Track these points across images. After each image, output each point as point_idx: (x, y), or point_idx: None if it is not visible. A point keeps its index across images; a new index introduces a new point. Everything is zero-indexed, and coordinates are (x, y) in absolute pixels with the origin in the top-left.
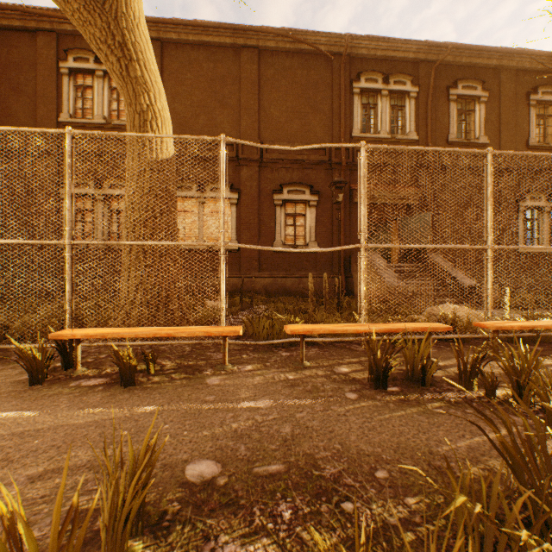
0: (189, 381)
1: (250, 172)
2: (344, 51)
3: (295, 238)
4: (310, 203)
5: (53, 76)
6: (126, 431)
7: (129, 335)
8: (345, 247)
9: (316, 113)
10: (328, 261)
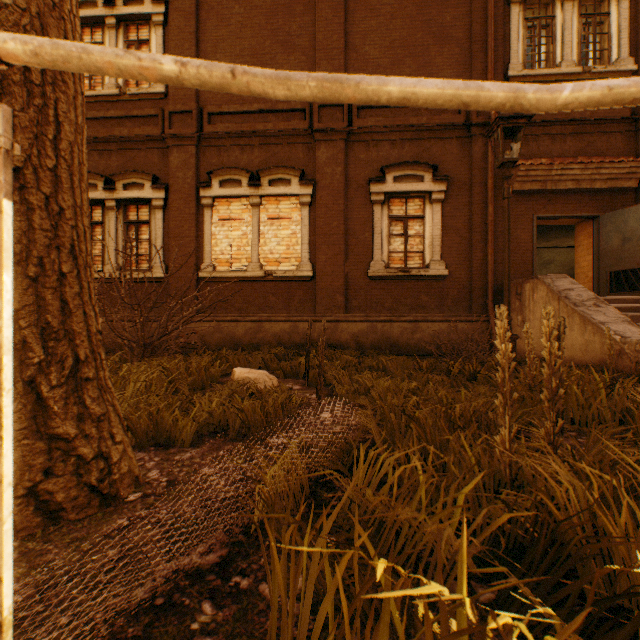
0: None
1: (331, 152)
2: None
3: (406, 256)
4: (433, 195)
5: None
6: None
7: None
8: None
9: (442, 44)
10: (463, 294)
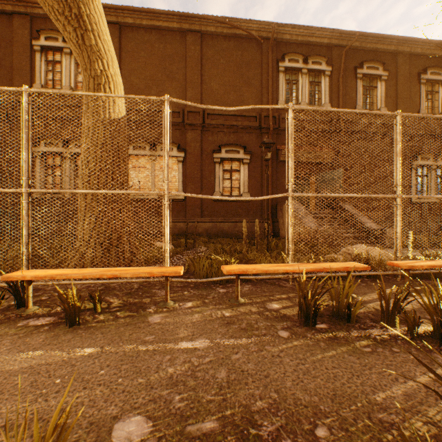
0: (132, 319)
1: (194, 135)
2: (271, 36)
3: (231, 190)
4: (244, 161)
5: (27, 52)
6: (59, 379)
7: (77, 277)
8: (275, 196)
9: (248, 87)
10: (258, 209)
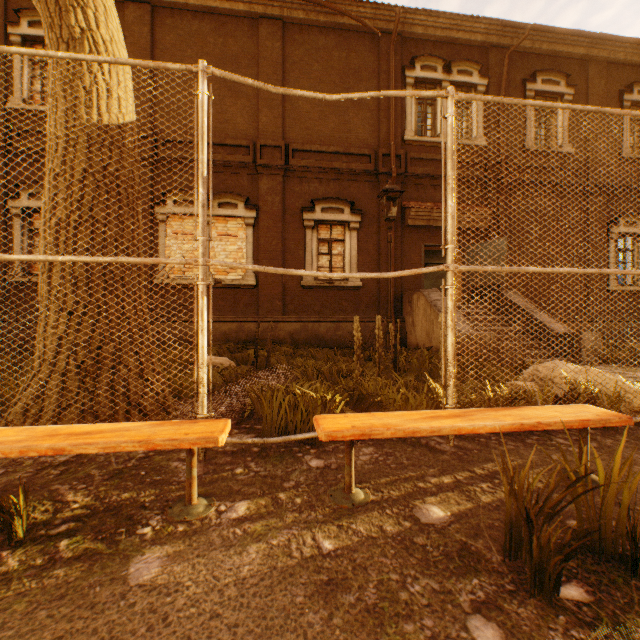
0: (86, 571)
1: (272, 184)
2: (395, 27)
3: (331, 271)
4: (351, 225)
5: None
6: None
7: None
8: (420, 271)
9: (358, 108)
10: (373, 301)
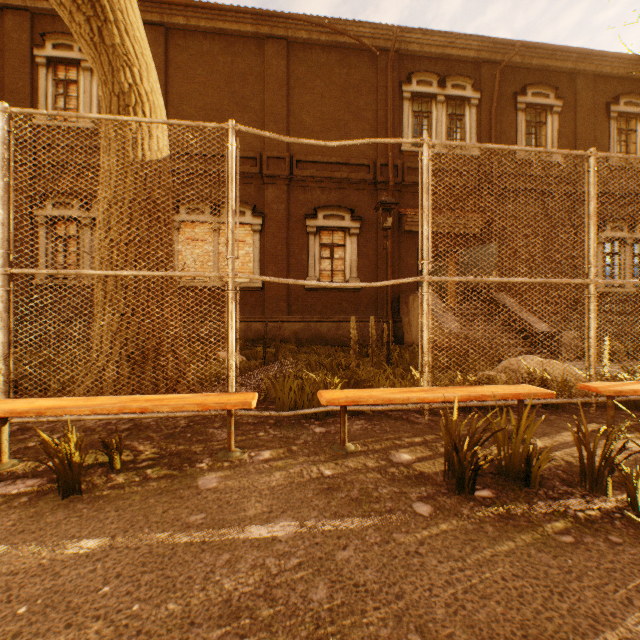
0: (170, 483)
1: (277, 193)
2: (392, 46)
3: (332, 274)
4: (351, 230)
5: (25, 66)
6: (25, 606)
7: (81, 411)
8: (402, 281)
9: (357, 121)
10: (372, 302)
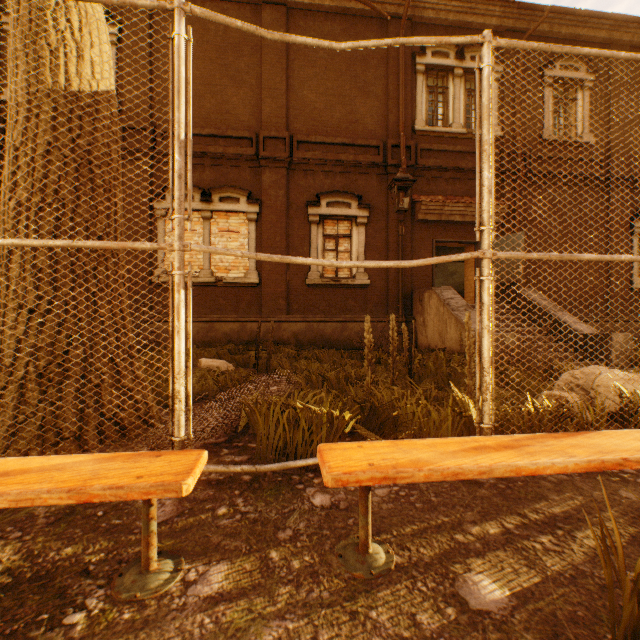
0: None
1: (275, 177)
2: (404, 11)
3: (337, 268)
4: (358, 220)
5: None
6: None
7: None
8: (449, 258)
9: (365, 97)
10: (382, 300)
